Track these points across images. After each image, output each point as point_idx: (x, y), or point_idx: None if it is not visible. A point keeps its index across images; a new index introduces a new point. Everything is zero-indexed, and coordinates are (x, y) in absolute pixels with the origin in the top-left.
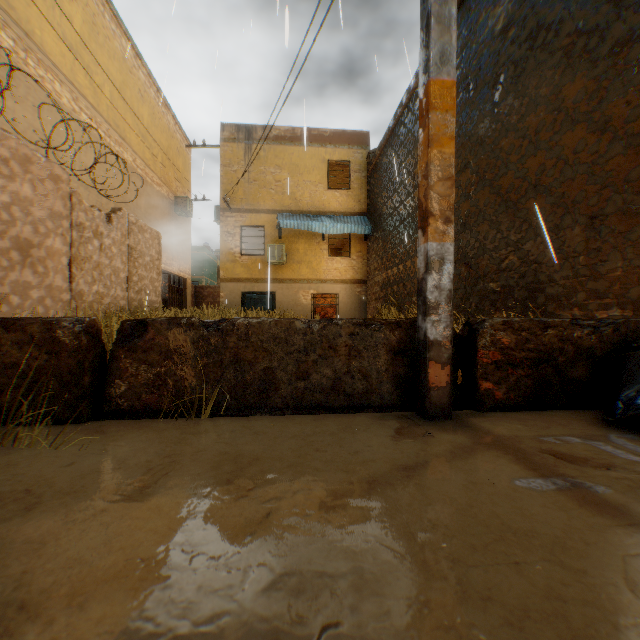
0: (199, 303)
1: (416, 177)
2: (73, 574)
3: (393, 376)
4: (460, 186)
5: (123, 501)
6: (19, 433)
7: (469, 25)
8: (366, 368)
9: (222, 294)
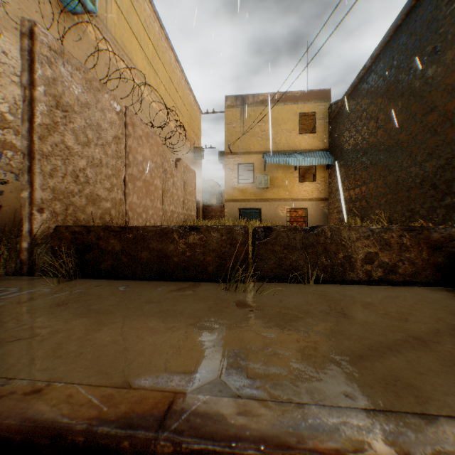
0: (206, 216)
1: (378, 120)
2: (372, 341)
3: (432, 264)
4: (425, 125)
5: (341, 318)
6: (237, 285)
7: (434, 2)
8: (412, 258)
9: (226, 210)
